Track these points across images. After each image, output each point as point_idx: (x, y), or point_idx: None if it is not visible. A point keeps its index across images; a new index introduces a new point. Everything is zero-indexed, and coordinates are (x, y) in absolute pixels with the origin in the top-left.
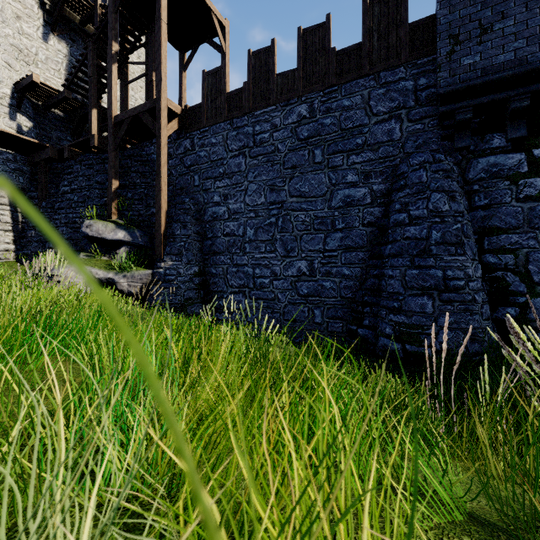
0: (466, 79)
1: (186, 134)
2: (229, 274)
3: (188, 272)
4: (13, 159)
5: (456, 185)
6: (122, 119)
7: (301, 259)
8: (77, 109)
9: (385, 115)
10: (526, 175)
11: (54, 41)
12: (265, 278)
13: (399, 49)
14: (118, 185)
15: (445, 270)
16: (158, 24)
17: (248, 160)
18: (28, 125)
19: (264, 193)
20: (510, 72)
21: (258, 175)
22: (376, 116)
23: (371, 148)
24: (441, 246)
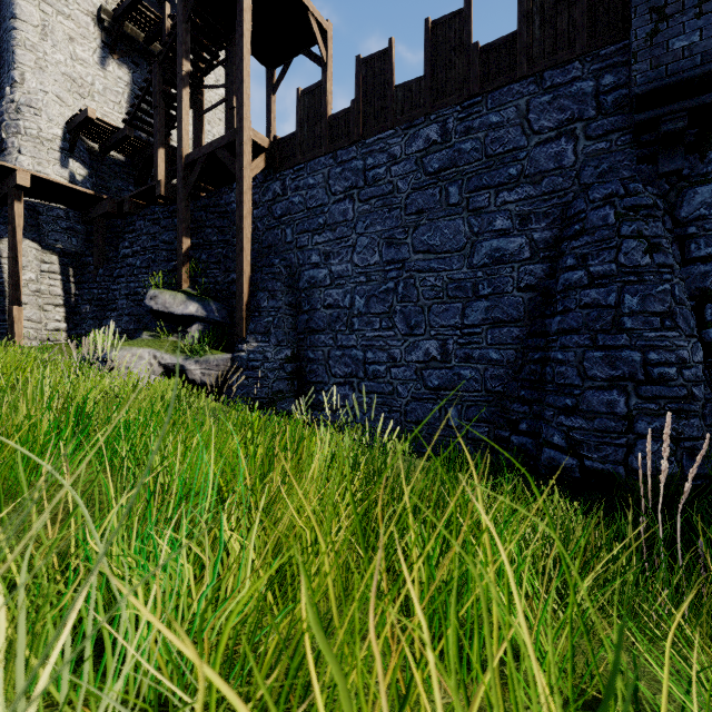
0: (677, 71)
1: (276, 175)
2: (331, 359)
3: (278, 356)
4: (64, 215)
5: (662, 227)
6: (195, 159)
7: (430, 338)
8: (141, 150)
9: (551, 132)
10: None
11: (113, 67)
12: (380, 365)
13: (572, 36)
14: (190, 244)
15: (645, 351)
16: (239, 31)
17: (357, 205)
18: (82, 173)
19: (379, 249)
20: None
21: (371, 225)
22: (538, 134)
23: (531, 181)
24: (639, 317)
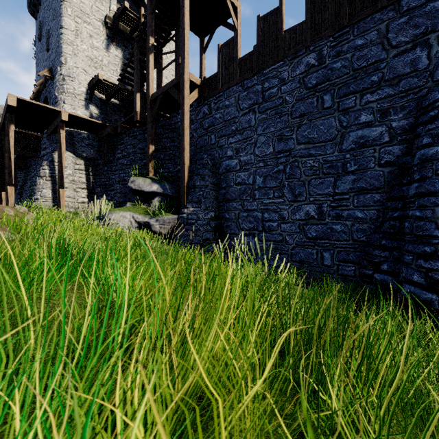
0: None
1: (205, 101)
2: (240, 218)
3: (206, 216)
4: (87, 137)
5: None
6: (156, 96)
7: (309, 203)
8: (127, 97)
9: (407, 44)
10: None
11: (113, 49)
12: (273, 222)
13: None
14: (154, 149)
15: None
16: (182, 12)
17: (257, 116)
18: (96, 112)
19: (272, 144)
20: None
21: (267, 128)
22: (396, 47)
23: (389, 84)
24: None
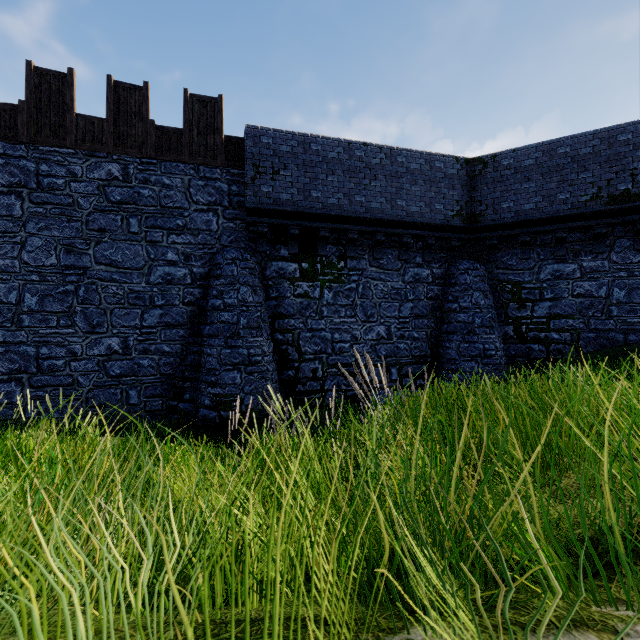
0: (264, 202)
1: None
2: None
3: None
4: None
5: (258, 281)
6: None
7: (112, 336)
8: None
9: (204, 206)
10: (299, 280)
11: None
12: (57, 360)
13: (216, 152)
14: None
15: (249, 349)
16: None
17: (27, 205)
18: None
19: (56, 253)
20: (289, 209)
21: (46, 229)
22: (196, 204)
23: (192, 233)
24: (247, 330)
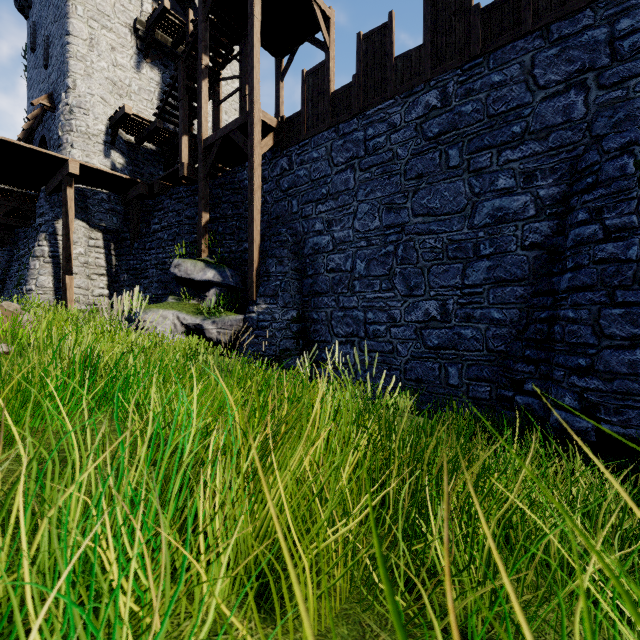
0: None
1: (283, 151)
2: (333, 320)
3: (285, 317)
4: (107, 198)
5: None
6: (212, 141)
7: (429, 299)
8: (168, 140)
9: (558, 85)
10: None
11: (147, 69)
12: (380, 325)
13: None
14: (208, 218)
15: None
16: (250, 22)
17: (358, 174)
18: (121, 162)
19: (379, 215)
20: None
21: (371, 192)
22: (544, 88)
23: (536, 137)
24: None
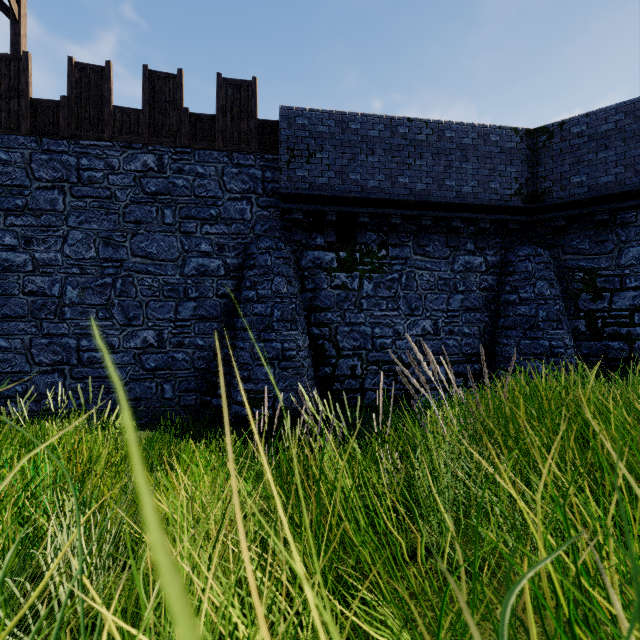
0: (299, 188)
1: None
2: (34, 348)
3: None
4: None
5: (293, 271)
6: None
7: (148, 328)
8: None
9: (238, 194)
10: (336, 270)
11: None
12: (96, 352)
13: (250, 138)
14: None
15: (283, 343)
16: None
17: (69, 199)
18: None
19: (95, 246)
20: (326, 193)
21: (86, 222)
22: (230, 192)
23: (225, 223)
24: (281, 323)
